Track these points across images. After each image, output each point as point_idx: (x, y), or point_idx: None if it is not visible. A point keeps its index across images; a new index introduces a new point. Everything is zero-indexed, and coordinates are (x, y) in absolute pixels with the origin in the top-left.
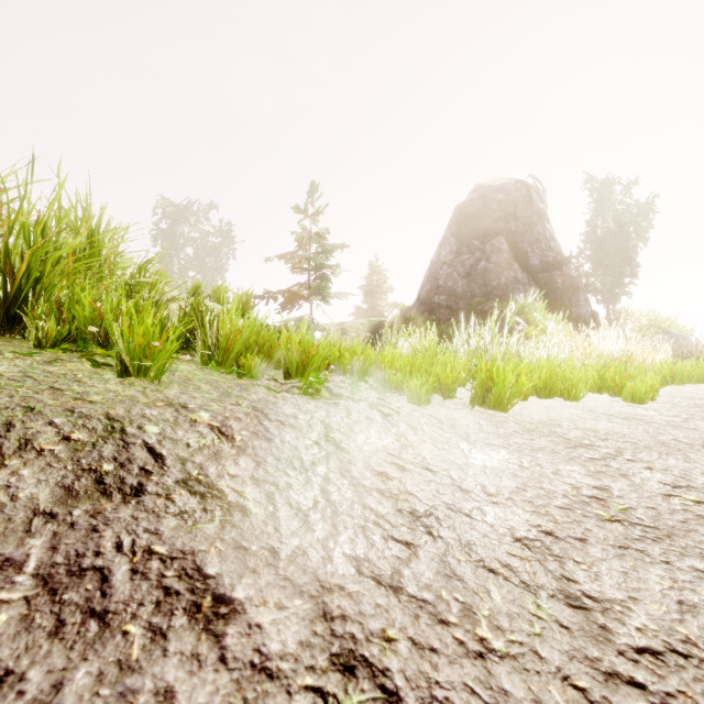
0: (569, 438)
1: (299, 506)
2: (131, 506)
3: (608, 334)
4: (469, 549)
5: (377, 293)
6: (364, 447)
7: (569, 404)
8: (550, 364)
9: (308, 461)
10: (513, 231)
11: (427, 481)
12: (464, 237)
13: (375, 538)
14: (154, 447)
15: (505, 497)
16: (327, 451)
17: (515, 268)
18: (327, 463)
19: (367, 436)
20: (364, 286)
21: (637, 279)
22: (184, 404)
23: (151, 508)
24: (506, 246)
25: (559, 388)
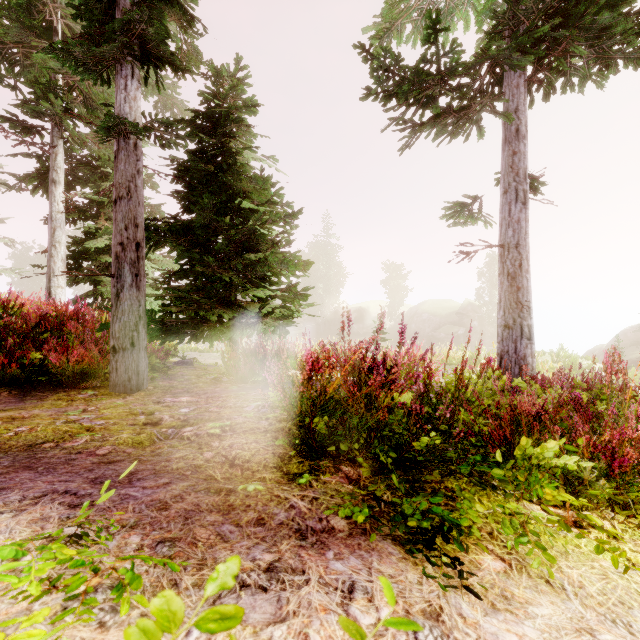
0: None
1: None
2: None
3: None
4: None
5: None
6: None
7: None
8: None
9: None
10: None
11: None
12: None
13: None
14: None
15: None
16: None
17: None
18: None
19: None
20: None
21: None
22: None
23: None
24: None
25: None
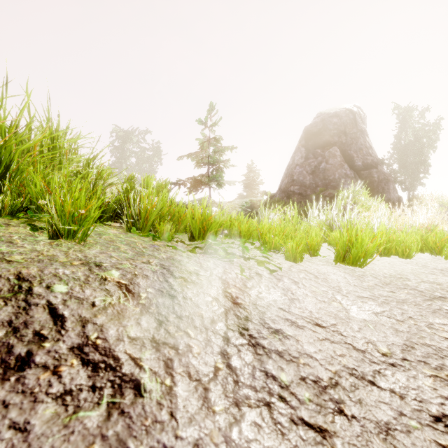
0: (422, 290)
1: (199, 376)
2: (7, 385)
3: (420, 210)
4: (392, 438)
5: (253, 185)
6: (258, 302)
7: (405, 261)
8: (388, 231)
9: (208, 318)
10: (343, 143)
11: (321, 339)
12: (310, 147)
13: (284, 422)
14: (57, 307)
15: (400, 358)
16: (225, 307)
17: (345, 168)
18: (225, 320)
19: (259, 290)
20: (244, 180)
21: (429, 174)
22: (99, 262)
23: (30, 388)
24: (339, 153)
25: (394, 249)
